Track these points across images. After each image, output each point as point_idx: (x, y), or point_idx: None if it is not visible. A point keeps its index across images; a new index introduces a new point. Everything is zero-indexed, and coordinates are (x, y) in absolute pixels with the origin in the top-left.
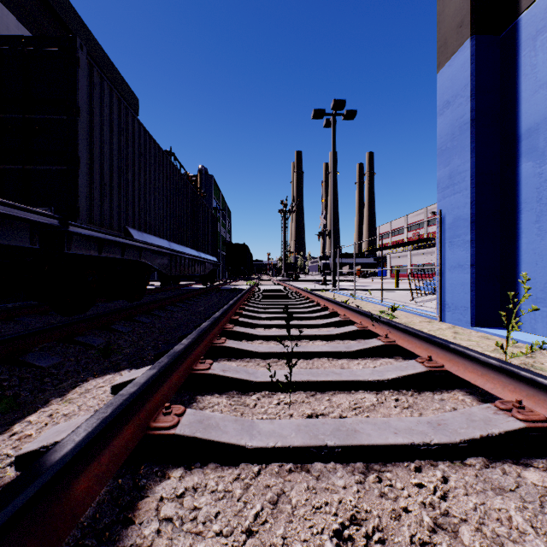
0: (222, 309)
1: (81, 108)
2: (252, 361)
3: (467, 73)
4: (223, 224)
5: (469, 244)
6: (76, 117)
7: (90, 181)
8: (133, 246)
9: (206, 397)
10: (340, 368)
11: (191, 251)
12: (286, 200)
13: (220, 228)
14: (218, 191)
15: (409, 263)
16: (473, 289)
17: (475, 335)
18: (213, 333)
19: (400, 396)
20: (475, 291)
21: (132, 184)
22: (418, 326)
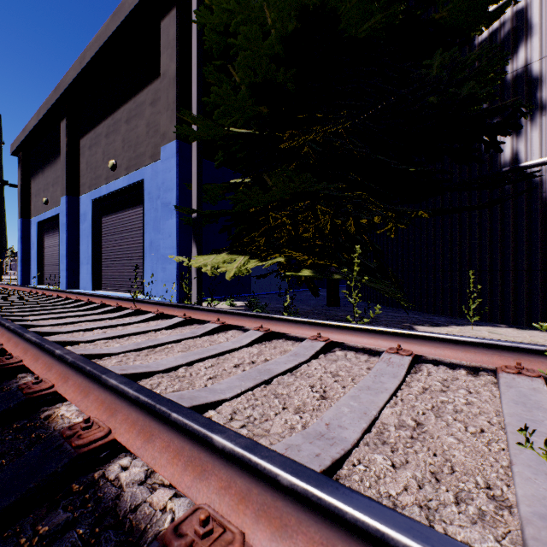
0: None
1: None
2: None
3: (21, 226)
4: None
5: (21, 266)
6: None
7: None
8: None
9: None
10: None
11: None
12: None
13: None
14: None
15: None
16: (22, 276)
17: None
18: None
19: None
20: (22, 277)
21: None
22: None
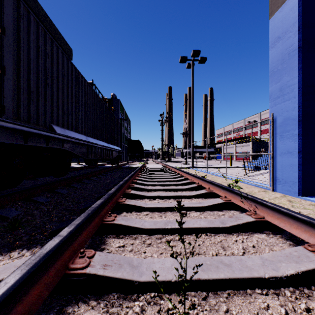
0: (118, 185)
1: (7, 28)
2: (139, 237)
3: (296, 14)
4: (126, 128)
5: (297, 137)
6: (1, 35)
7: (17, 87)
8: (56, 138)
9: (79, 306)
10: (221, 248)
11: (103, 143)
12: (163, 114)
13: (124, 131)
14: (123, 108)
15: (235, 151)
16: (301, 169)
17: (306, 203)
18: (106, 209)
19: (306, 300)
20: (302, 170)
21: (57, 94)
22: (259, 195)
